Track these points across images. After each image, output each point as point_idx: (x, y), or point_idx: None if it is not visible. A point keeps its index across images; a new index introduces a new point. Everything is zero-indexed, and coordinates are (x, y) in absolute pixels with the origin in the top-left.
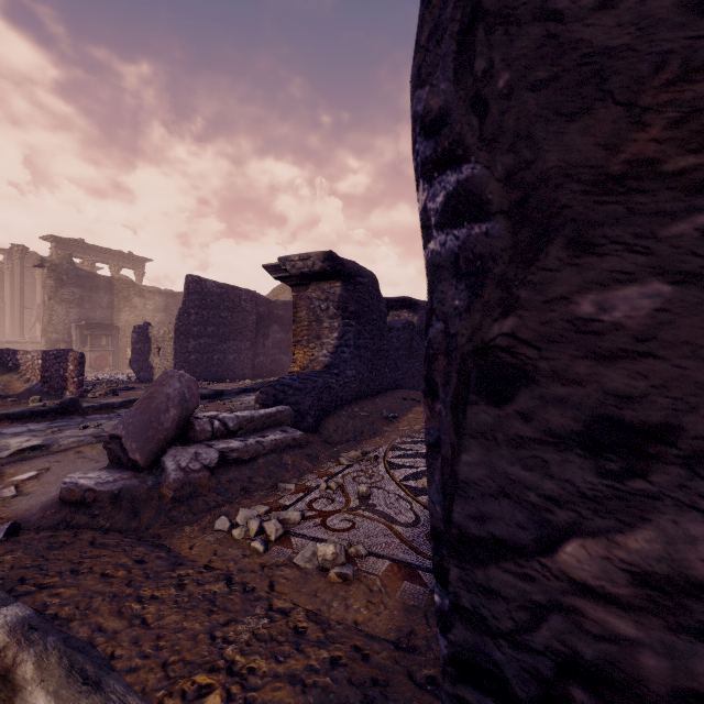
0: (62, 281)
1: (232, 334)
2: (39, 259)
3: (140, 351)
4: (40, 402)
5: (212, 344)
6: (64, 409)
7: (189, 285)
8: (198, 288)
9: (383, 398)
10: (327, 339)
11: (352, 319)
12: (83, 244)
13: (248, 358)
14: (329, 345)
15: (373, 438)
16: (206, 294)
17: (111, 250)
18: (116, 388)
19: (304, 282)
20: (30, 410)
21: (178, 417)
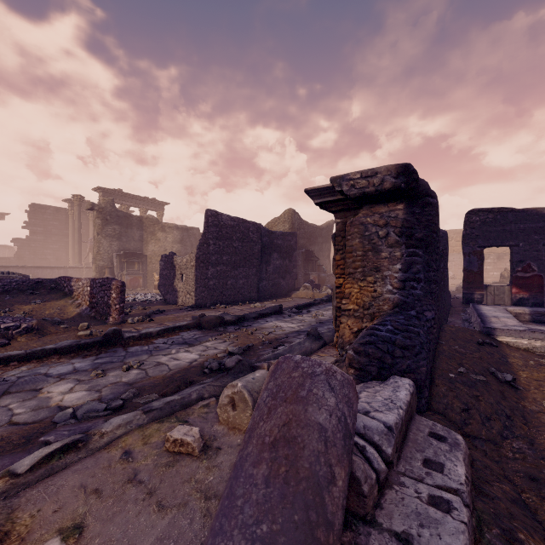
0: (106, 220)
1: (242, 262)
2: (90, 203)
3: (166, 276)
4: (87, 328)
5: (226, 271)
6: (107, 341)
7: (208, 219)
8: (215, 221)
9: (456, 343)
10: (388, 271)
11: (418, 247)
12: (121, 193)
13: (254, 282)
14: (392, 279)
15: (540, 432)
16: (222, 226)
17: (140, 197)
18: (150, 313)
19: (352, 206)
20: (76, 344)
21: (346, 483)
